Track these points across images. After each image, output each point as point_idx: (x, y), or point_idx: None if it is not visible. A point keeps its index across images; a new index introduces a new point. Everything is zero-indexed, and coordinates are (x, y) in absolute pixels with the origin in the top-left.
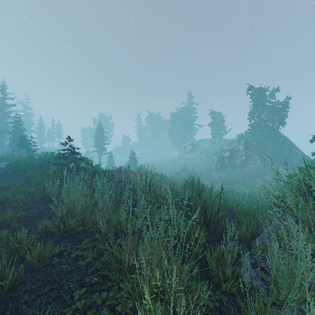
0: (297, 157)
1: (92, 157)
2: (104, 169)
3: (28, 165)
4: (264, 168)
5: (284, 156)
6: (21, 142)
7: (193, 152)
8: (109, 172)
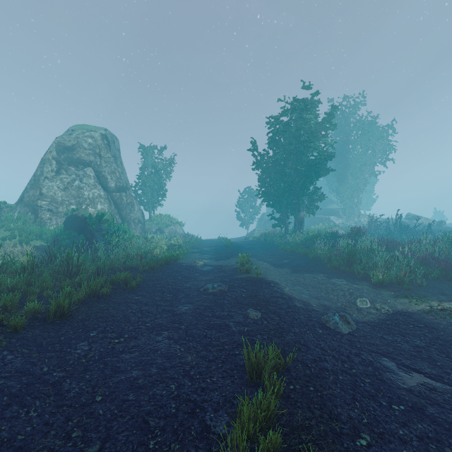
0: None
1: None
2: None
3: None
4: None
5: None
6: None
7: None
8: None
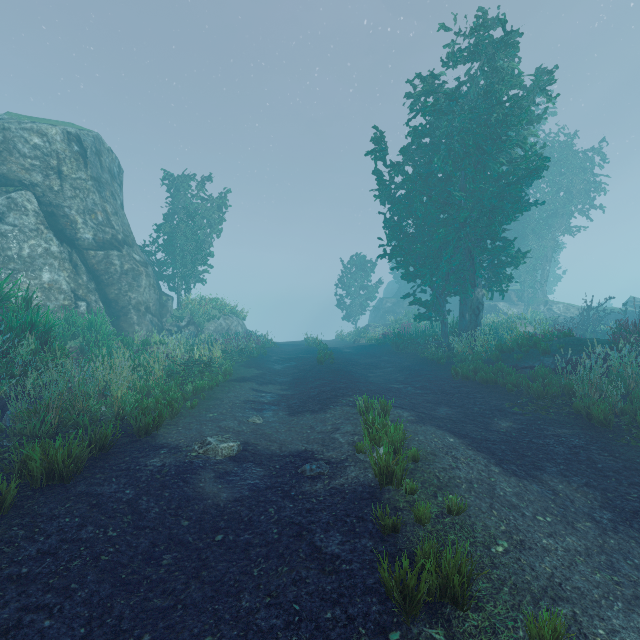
0: None
1: None
2: None
3: None
4: None
5: None
6: None
7: None
8: None
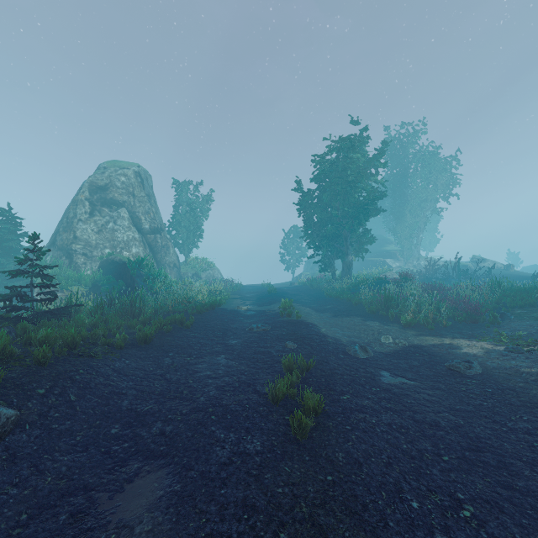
0: None
1: None
2: None
3: None
4: None
5: None
6: None
7: None
8: None
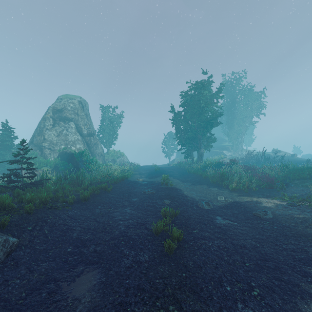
0: None
1: None
2: None
3: None
4: None
5: None
6: None
7: None
8: None
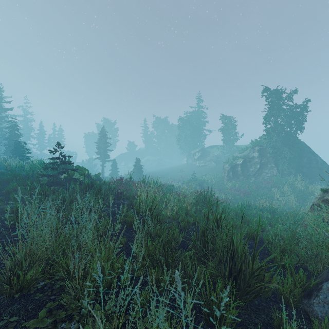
0: (316, 165)
1: (95, 164)
2: (107, 177)
3: (15, 175)
4: (281, 177)
5: (302, 164)
6: (15, 149)
7: (202, 159)
8: (108, 183)
